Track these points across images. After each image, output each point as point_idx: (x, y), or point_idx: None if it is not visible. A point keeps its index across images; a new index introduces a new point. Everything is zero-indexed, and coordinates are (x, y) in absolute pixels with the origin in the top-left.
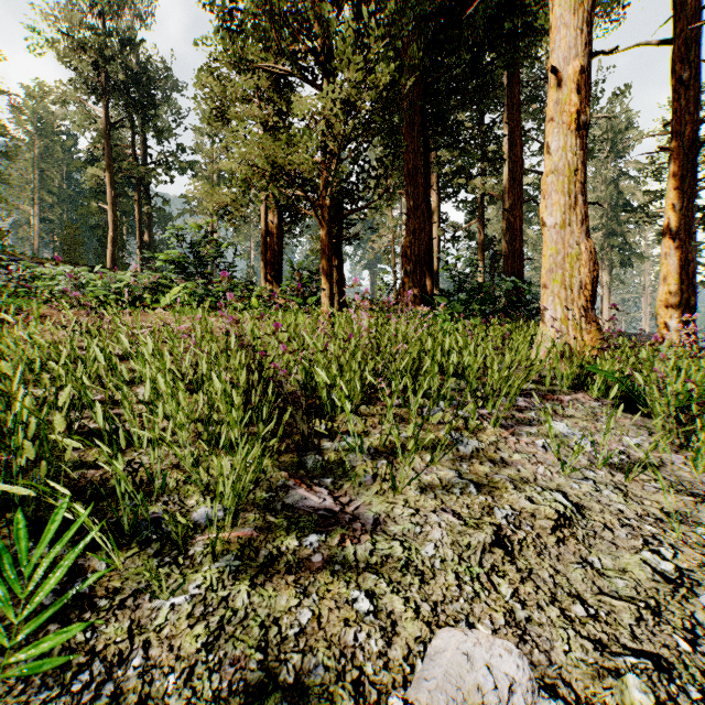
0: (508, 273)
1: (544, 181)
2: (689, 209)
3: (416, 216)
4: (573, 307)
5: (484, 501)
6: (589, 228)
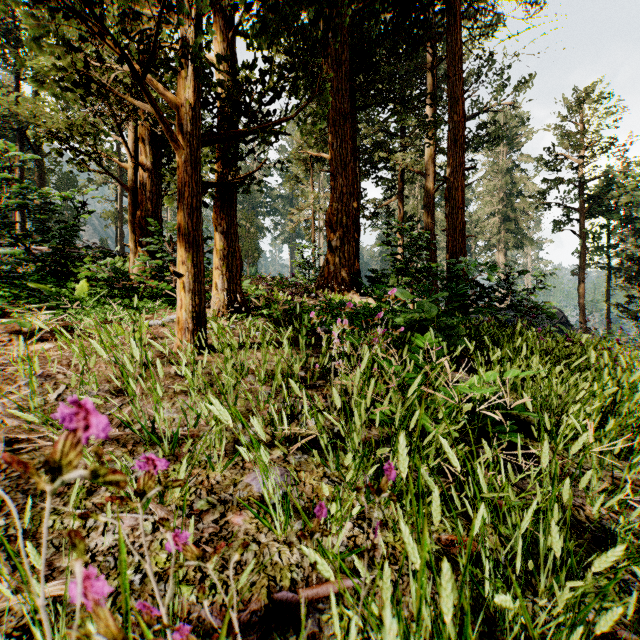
0: (448, 252)
1: None
2: None
3: (344, 176)
4: None
5: None
6: (488, 213)
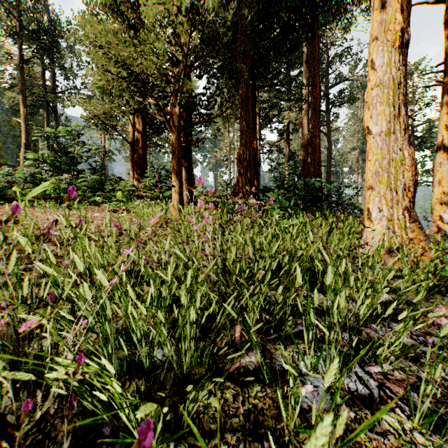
0: (310, 175)
1: (369, 94)
2: None
3: (247, 132)
4: (398, 207)
5: None
6: (350, 148)
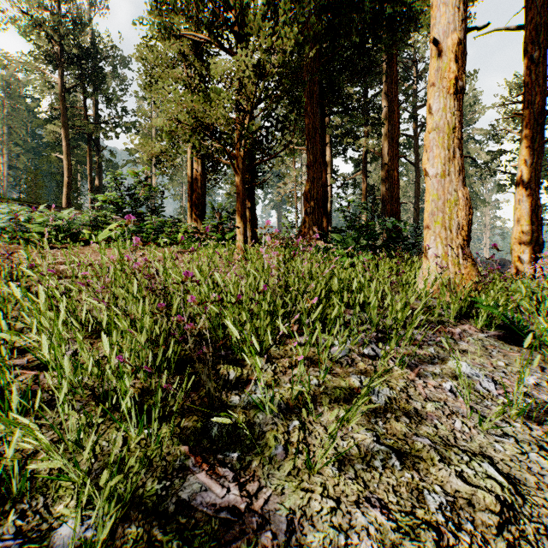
0: (387, 214)
1: (427, 137)
2: (538, 164)
3: (315, 167)
4: (452, 245)
5: (410, 481)
6: None
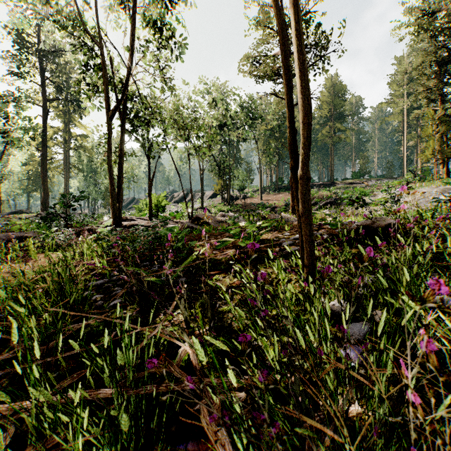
0: None
1: None
2: None
3: None
4: None
5: None
6: None
